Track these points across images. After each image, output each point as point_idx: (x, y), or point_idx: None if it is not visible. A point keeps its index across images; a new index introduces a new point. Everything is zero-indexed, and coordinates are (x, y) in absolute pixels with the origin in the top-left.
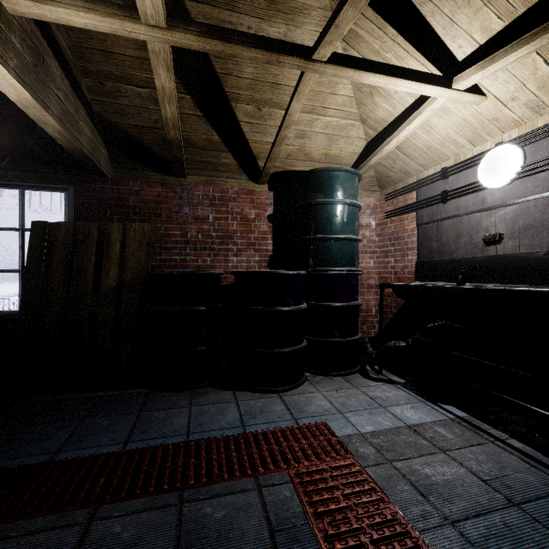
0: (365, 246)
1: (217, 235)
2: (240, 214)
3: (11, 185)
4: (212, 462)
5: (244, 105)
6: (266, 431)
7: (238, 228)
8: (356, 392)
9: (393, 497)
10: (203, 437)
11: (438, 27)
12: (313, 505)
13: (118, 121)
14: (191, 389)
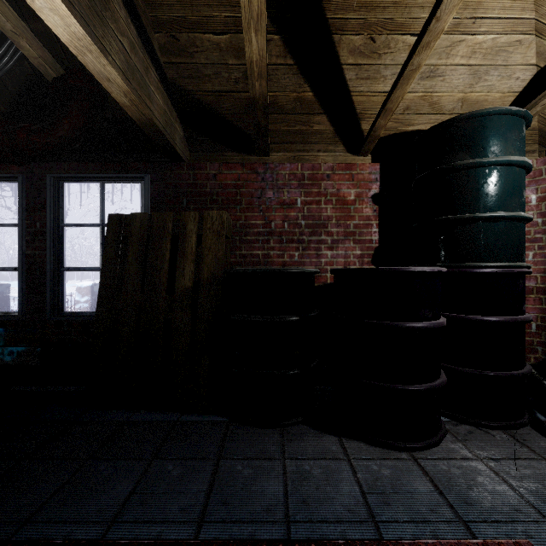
0: None
1: (306, 223)
2: (336, 195)
3: (92, 178)
4: None
5: (350, 38)
6: (420, 545)
7: (333, 214)
8: None
9: None
10: (313, 537)
11: None
12: None
13: (194, 88)
14: (281, 426)
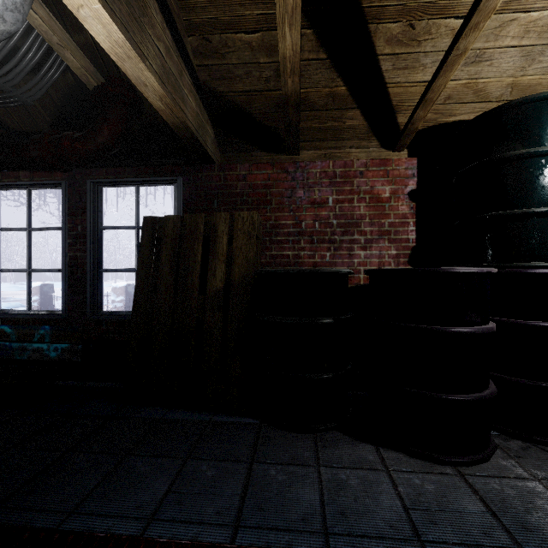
0: None
1: (338, 223)
2: (369, 192)
3: (128, 182)
4: None
5: (387, 26)
6: None
7: (367, 212)
8: None
9: None
10: None
11: None
12: None
13: (225, 89)
14: (314, 431)
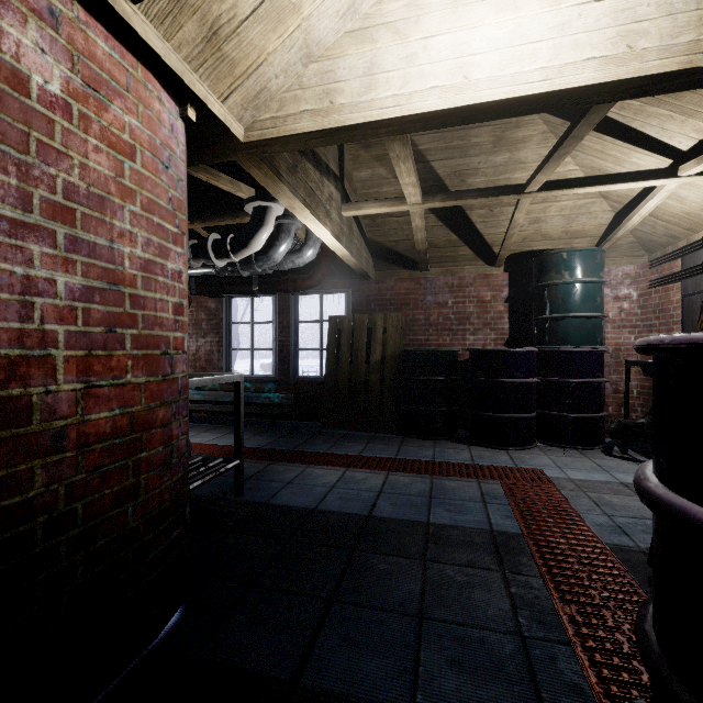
0: (623, 320)
1: (455, 317)
2: (476, 297)
3: (315, 292)
4: (449, 470)
5: (477, 211)
6: (489, 466)
7: (475, 310)
8: (585, 460)
9: (572, 501)
10: (444, 461)
11: (652, 133)
12: (512, 493)
13: (382, 240)
14: (434, 439)
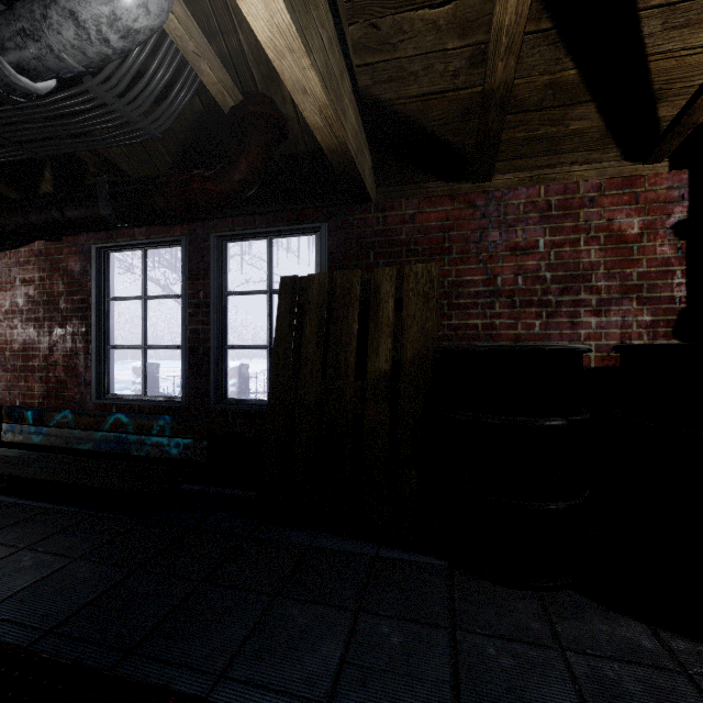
0: None
1: (554, 276)
2: (605, 229)
3: (259, 234)
4: None
5: None
6: None
7: (601, 258)
8: None
9: None
10: None
11: None
12: None
13: (392, 96)
14: (538, 588)
